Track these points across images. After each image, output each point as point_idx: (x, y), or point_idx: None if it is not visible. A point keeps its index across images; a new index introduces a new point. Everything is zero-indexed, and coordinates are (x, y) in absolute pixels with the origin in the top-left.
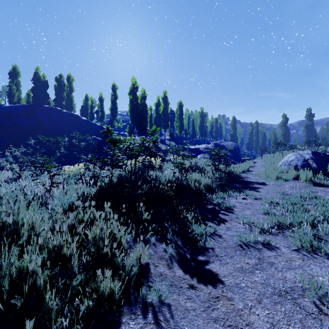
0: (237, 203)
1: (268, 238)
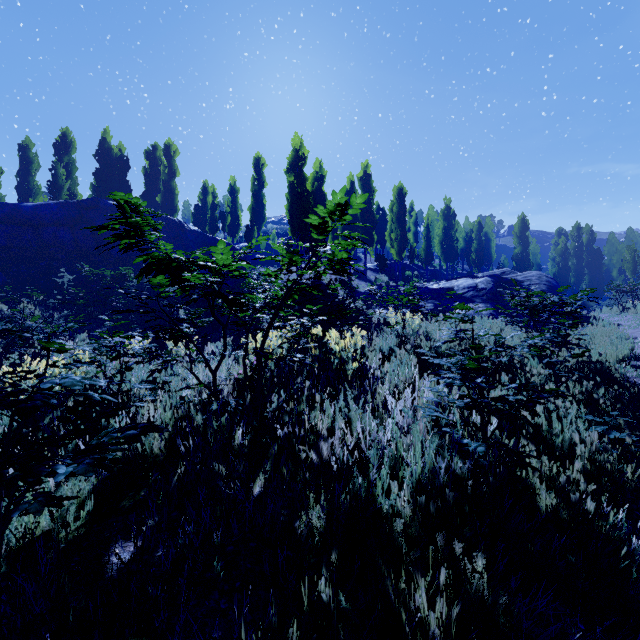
0: None
1: None
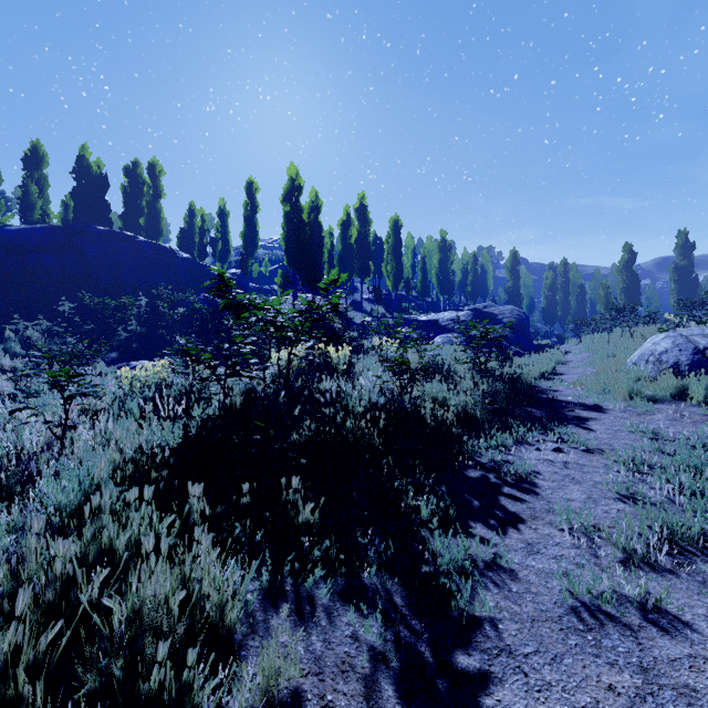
0: (543, 464)
1: (651, 587)
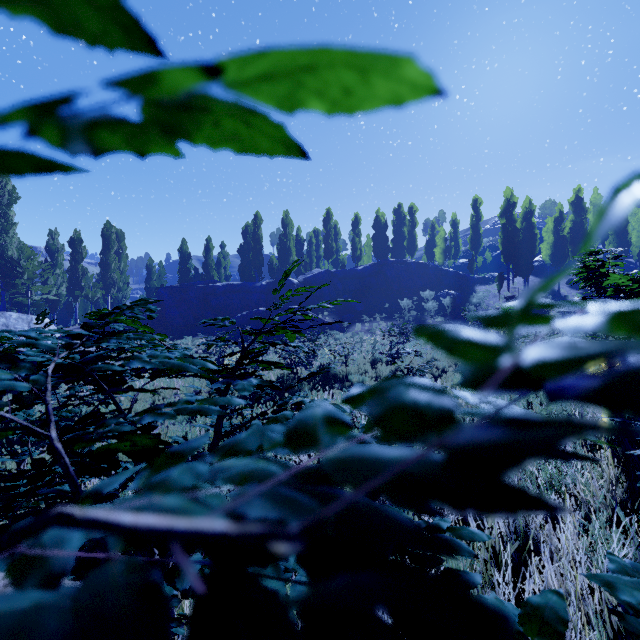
0: None
1: None
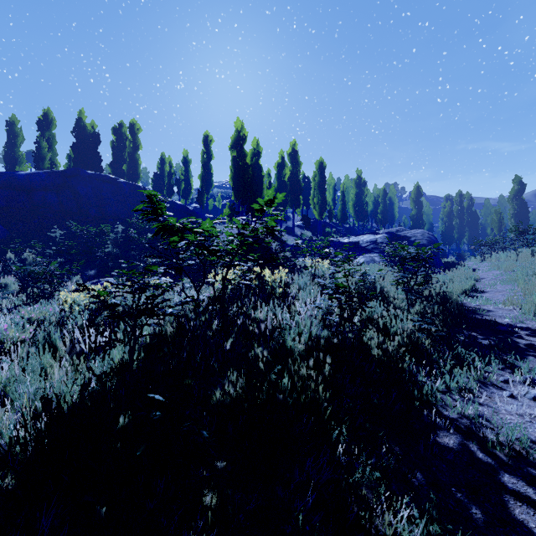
0: (534, 426)
1: None
